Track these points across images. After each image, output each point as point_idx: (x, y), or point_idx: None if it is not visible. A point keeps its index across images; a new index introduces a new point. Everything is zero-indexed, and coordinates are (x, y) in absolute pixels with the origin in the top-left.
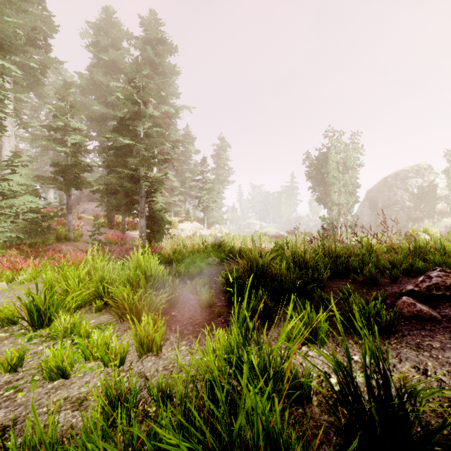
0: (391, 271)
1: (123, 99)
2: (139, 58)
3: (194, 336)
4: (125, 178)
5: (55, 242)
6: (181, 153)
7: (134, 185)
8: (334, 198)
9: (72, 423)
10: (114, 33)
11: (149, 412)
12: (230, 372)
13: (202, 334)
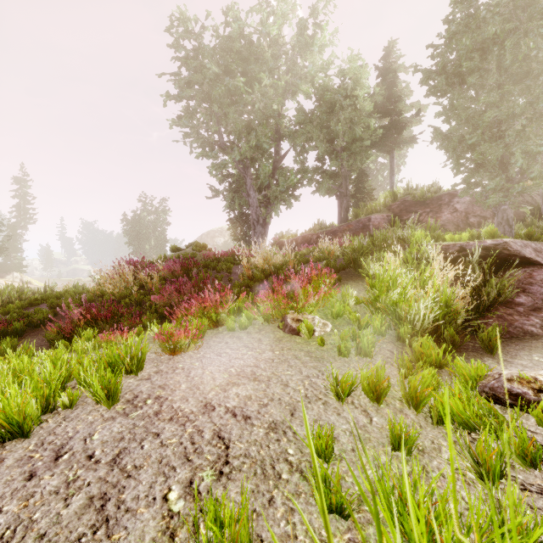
0: None
1: None
2: None
3: None
4: None
5: None
6: None
7: None
8: (146, 251)
9: None
10: None
11: None
12: None
13: None
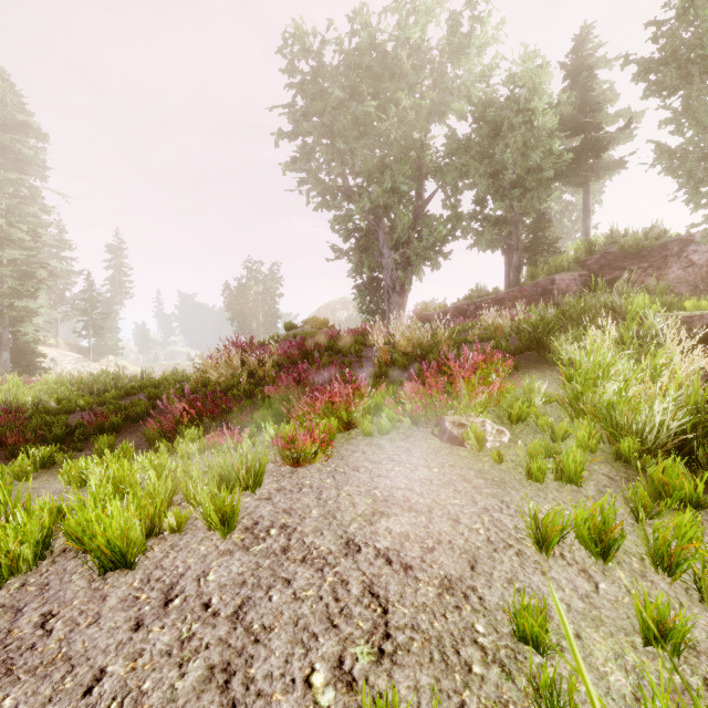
0: None
1: None
2: (2, 172)
3: None
4: None
5: None
6: (49, 256)
7: None
8: (254, 329)
9: None
10: None
11: None
12: None
13: None
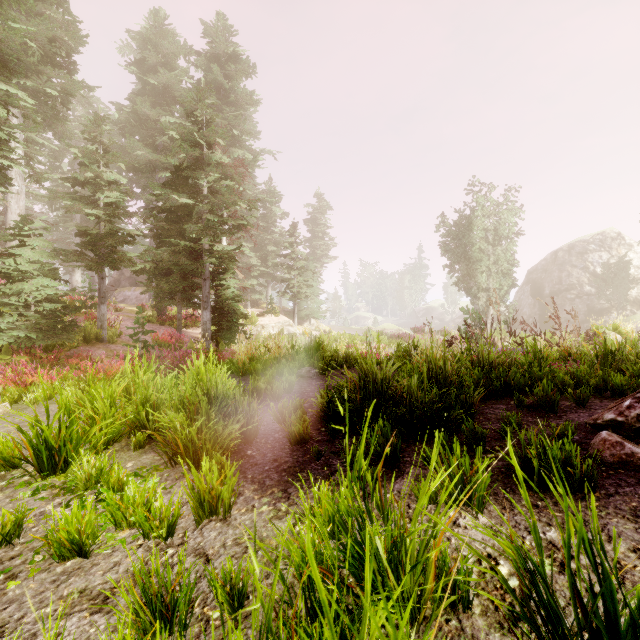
0: (573, 389)
1: (179, 139)
2: (202, 81)
3: (281, 489)
4: (182, 253)
5: (82, 343)
6: (261, 218)
7: (195, 263)
8: (481, 281)
9: (89, 635)
10: (166, 46)
11: (210, 619)
12: (338, 555)
13: (293, 486)
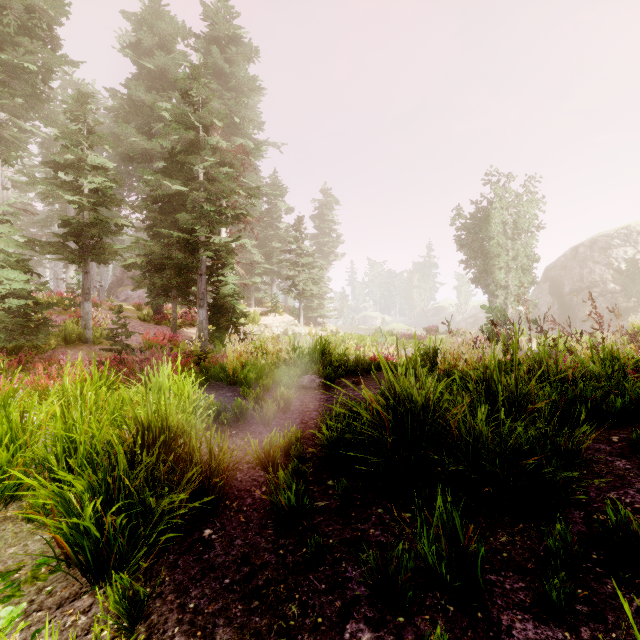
0: None
1: (172, 121)
2: (198, 58)
3: None
4: (174, 245)
5: (62, 345)
6: (266, 213)
7: (189, 256)
8: (499, 277)
9: None
10: (163, 28)
11: None
12: None
13: None
